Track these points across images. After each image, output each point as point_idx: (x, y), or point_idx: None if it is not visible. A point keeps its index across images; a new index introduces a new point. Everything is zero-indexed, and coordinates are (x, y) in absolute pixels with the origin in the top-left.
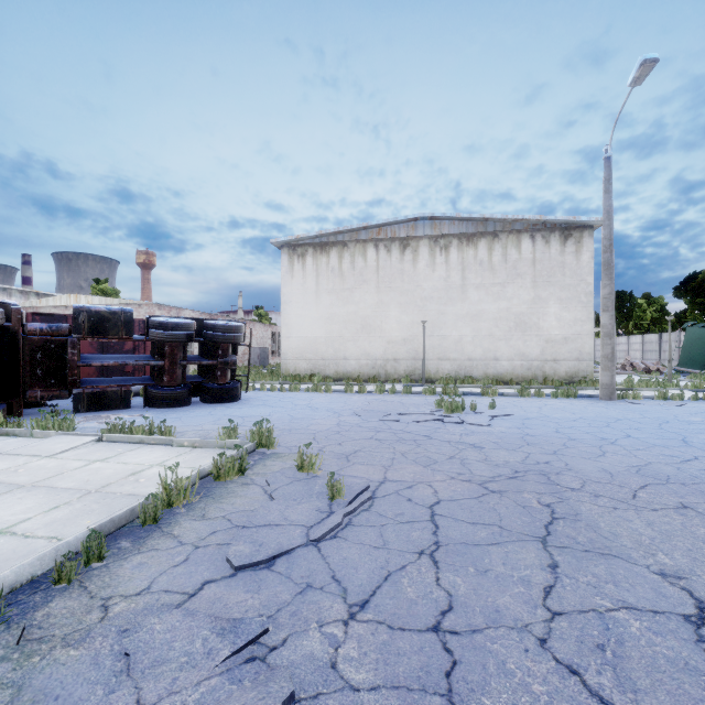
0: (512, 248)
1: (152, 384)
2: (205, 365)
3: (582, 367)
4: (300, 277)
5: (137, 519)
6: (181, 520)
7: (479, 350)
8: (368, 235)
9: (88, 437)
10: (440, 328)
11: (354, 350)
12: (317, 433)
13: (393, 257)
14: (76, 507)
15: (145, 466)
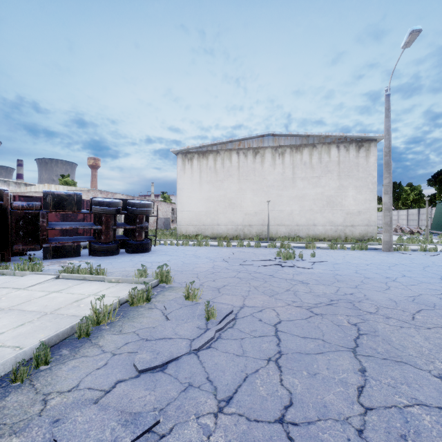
0: (325, 154)
1: (94, 241)
2: (128, 228)
3: (370, 230)
4: (189, 172)
5: (75, 333)
6: (105, 334)
7: (304, 219)
8: (232, 146)
9: (50, 276)
10: (278, 205)
11: (223, 219)
12: (199, 273)
13: (249, 160)
14: (36, 324)
15: (85, 295)
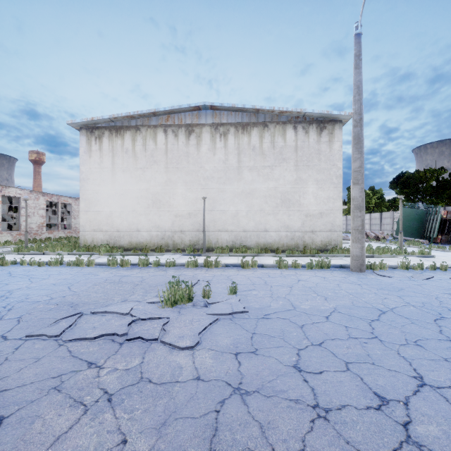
0: (279, 136)
1: None
2: None
3: (333, 237)
4: (97, 156)
5: None
6: None
7: (252, 223)
8: (158, 121)
9: None
10: (219, 204)
11: (145, 223)
12: None
13: (180, 141)
14: None
15: None
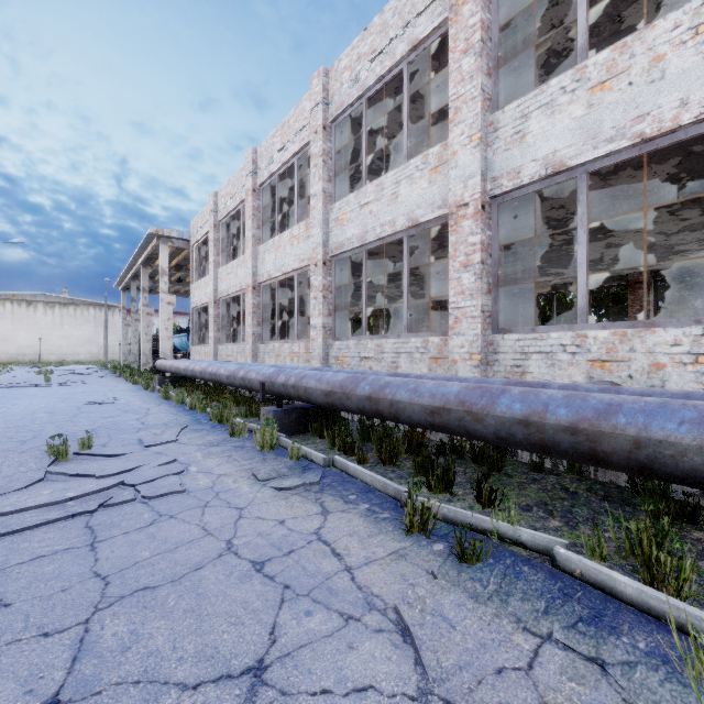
0: (86, 311)
1: None
2: None
3: (115, 357)
4: None
5: None
6: None
7: (70, 351)
8: (7, 296)
9: None
10: (50, 341)
11: None
12: None
13: (23, 308)
14: None
15: None
